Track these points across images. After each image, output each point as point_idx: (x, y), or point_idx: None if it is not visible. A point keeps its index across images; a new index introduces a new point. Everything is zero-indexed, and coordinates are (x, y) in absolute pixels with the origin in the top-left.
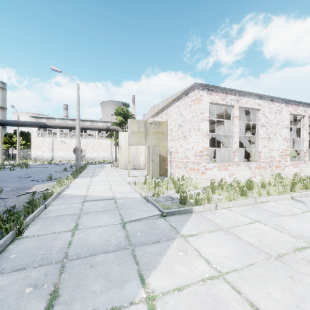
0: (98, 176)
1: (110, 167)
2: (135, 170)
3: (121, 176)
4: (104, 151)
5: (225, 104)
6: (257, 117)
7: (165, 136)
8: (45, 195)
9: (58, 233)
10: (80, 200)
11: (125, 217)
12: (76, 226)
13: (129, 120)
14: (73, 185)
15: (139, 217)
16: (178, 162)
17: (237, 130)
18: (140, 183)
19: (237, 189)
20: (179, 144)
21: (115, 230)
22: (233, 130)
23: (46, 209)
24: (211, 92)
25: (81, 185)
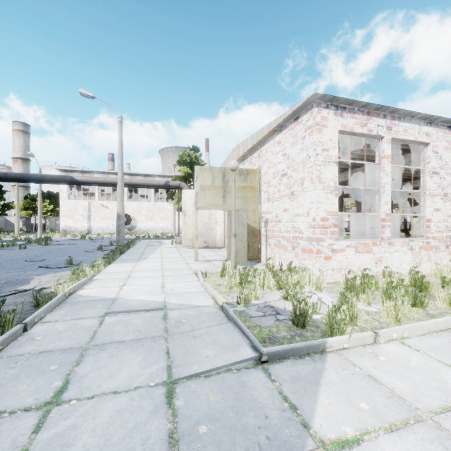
0: (148, 259)
1: (170, 244)
2: (208, 250)
3: (184, 260)
4: (164, 220)
5: (367, 135)
6: (423, 158)
7: (257, 194)
8: (37, 299)
9: (10, 414)
10: (101, 310)
11: (176, 362)
12: (61, 391)
13: (197, 167)
14: (101, 276)
15: (208, 364)
16: (279, 238)
17: (388, 181)
18: (215, 273)
19: (403, 292)
20: (282, 206)
21: (147, 411)
22: (380, 181)
23: (25, 334)
24: (342, 112)
25: (114, 277)
